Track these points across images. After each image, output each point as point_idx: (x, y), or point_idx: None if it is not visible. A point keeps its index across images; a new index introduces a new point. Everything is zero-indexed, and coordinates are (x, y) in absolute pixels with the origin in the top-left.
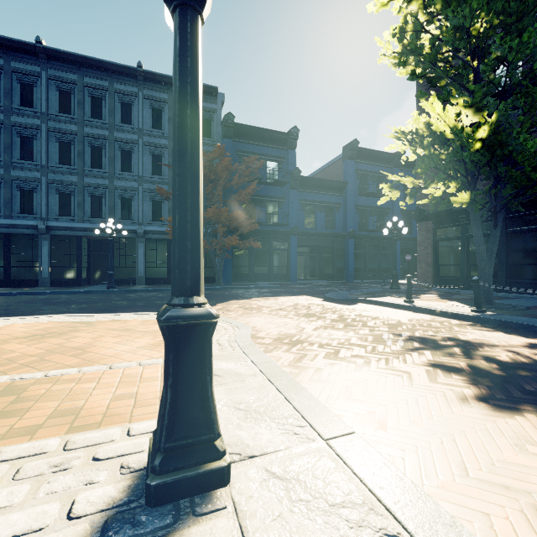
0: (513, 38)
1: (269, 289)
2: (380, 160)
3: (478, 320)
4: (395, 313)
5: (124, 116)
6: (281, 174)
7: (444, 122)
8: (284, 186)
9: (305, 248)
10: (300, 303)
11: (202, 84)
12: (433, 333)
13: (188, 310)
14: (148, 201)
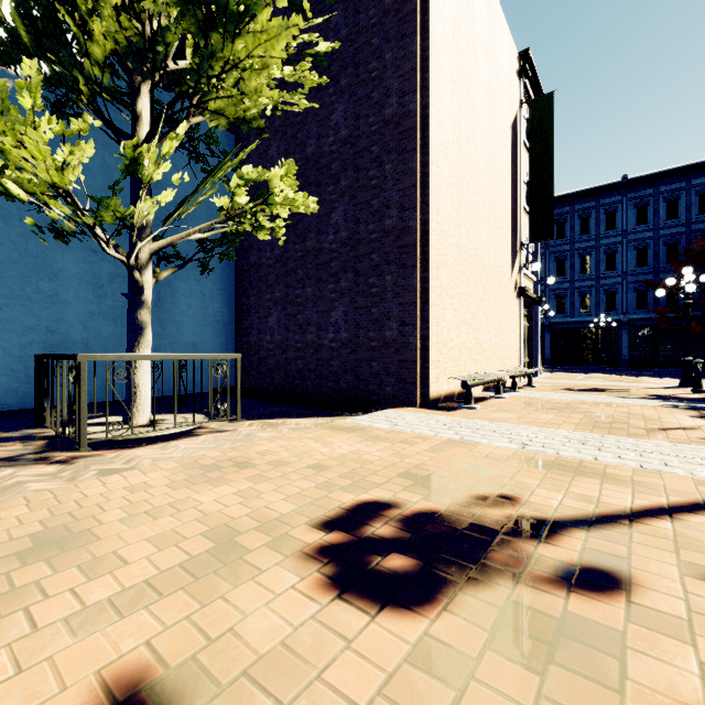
0: None
1: None
2: None
3: None
4: None
5: (608, 224)
6: None
7: None
8: None
9: None
10: None
11: (697, 163)
12: None
13: (687, 359)
14: (632, 292)
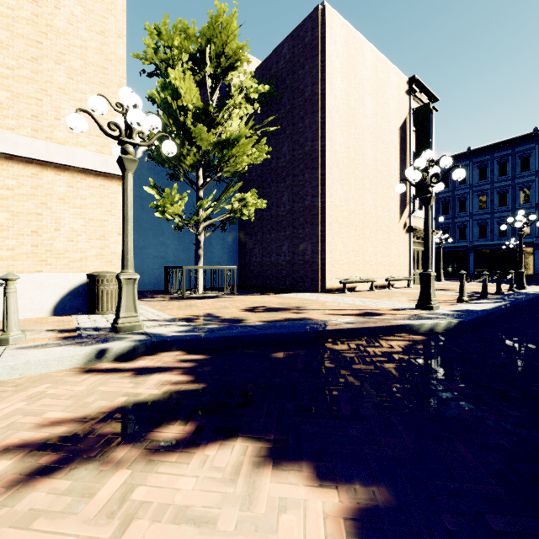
0: None
1: None
2: None
3: None
4: None
5: (523, 166)
6: None
7: None
8: None
9: None
10: None
11: None
12: None
13: (520, 271)
14: None
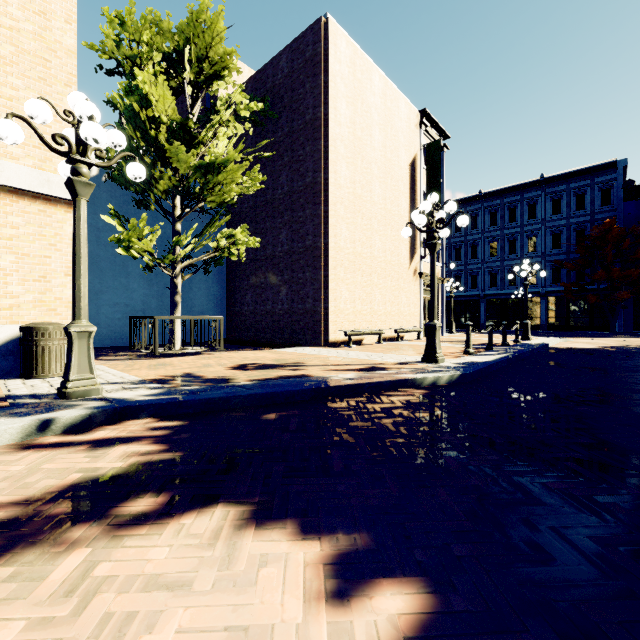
0: None
1: None
2: None
3: None
4: None
5: (530, 214)
6: None
7: None
8: None
9: None
10: None
11: (598, 165)
12: None
13: (525, 321)
14: (549, 269)
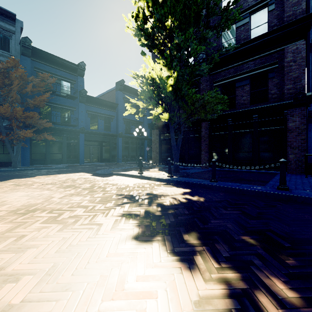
0: (182, 34)
1: (59, 169)
2: (137, 94)
3: (168, 181)
4: (130, 180)
5: None
6: (73, 92)
7: (155, 72)
8: (75, 100)
9: (91, 142)
10: (72, 178)
11: None
12: (141, 191)
13: None
14: None
